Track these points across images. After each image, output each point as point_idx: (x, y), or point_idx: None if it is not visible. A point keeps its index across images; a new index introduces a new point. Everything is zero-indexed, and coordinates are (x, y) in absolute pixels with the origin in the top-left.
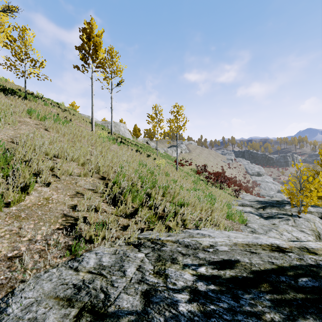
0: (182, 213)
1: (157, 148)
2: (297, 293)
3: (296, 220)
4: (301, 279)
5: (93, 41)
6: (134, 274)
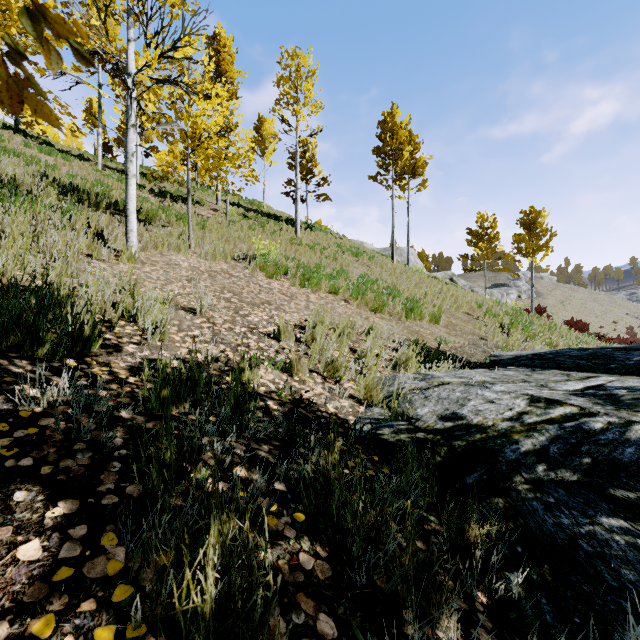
0: None
1: (474, 288)
2: None
3: None
4: None
5: (397, 137)
6: None
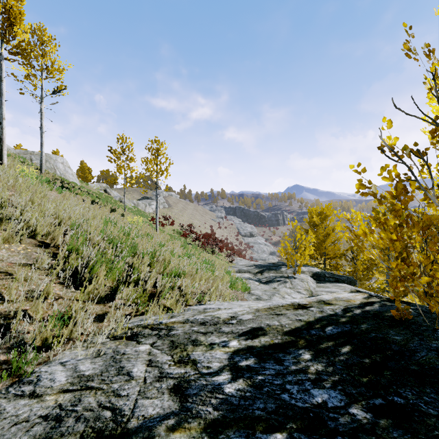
0: (179, 287)
1: (123, 199)
2: (328, 341)
3: (292, 281)
4: (327, 329)
5: (5, 4)
6: (147, 373)
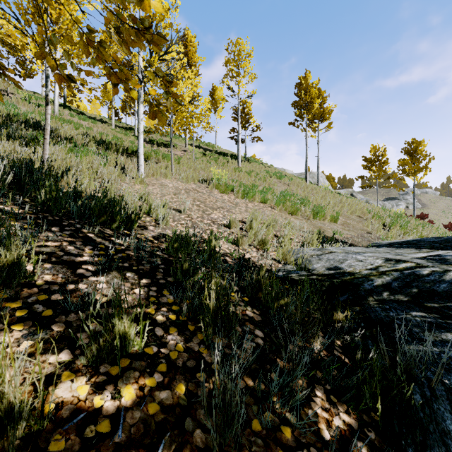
0: None
1: (369, 201)
2: None
3: None
4: None
5: (309, 94)
6: None
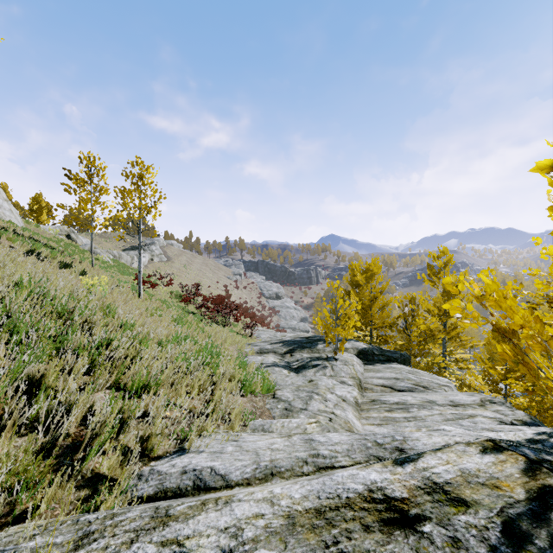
0: (143, 413)
1: (96, 249)
2: None
3: (334, 365)
4: None
5: None
6: None
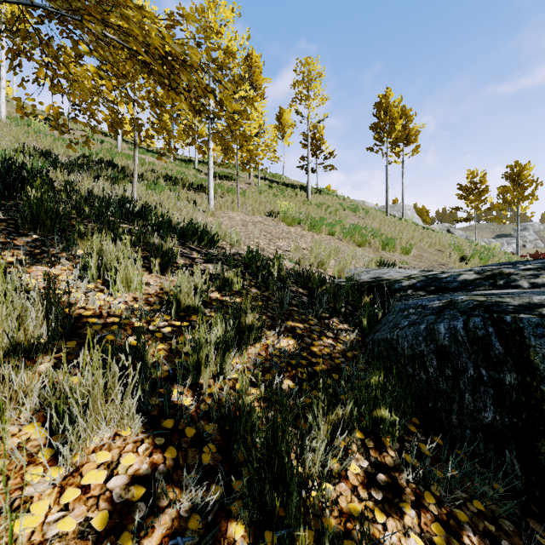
0: None
1: (470, 238)
2: None
3: None
4: None
5: (390, 114)
6: None
